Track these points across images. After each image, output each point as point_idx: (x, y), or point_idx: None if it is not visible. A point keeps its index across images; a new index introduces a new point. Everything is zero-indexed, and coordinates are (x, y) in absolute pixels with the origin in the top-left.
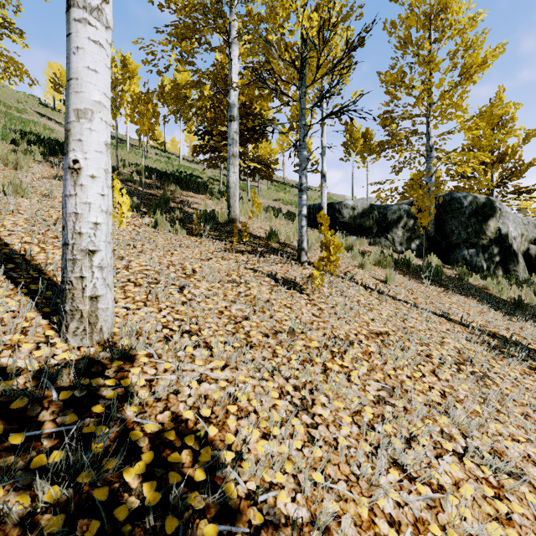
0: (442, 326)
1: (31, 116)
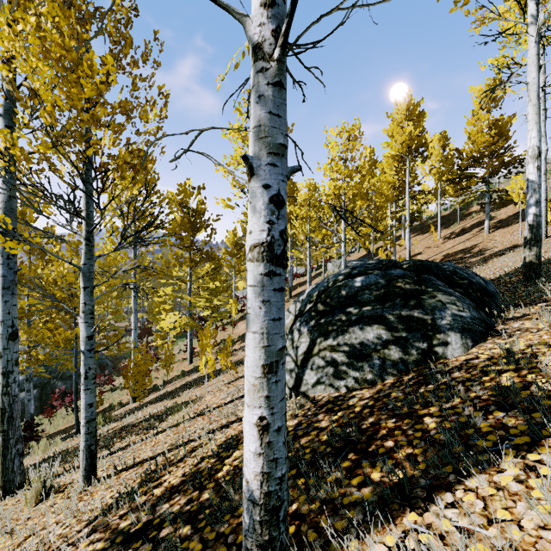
0: None
1: None
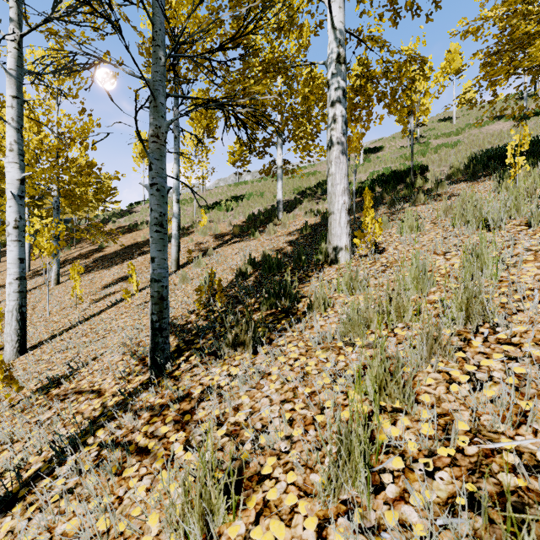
0: None
1: (472, 131)
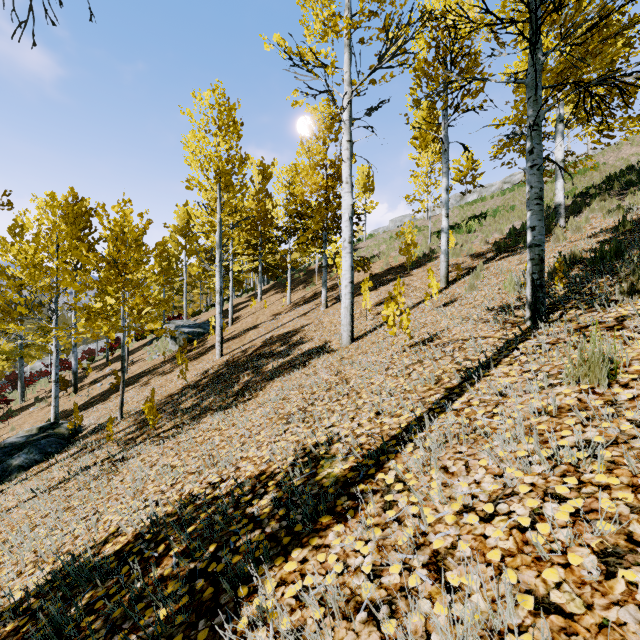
0: (369, 422)
1: None
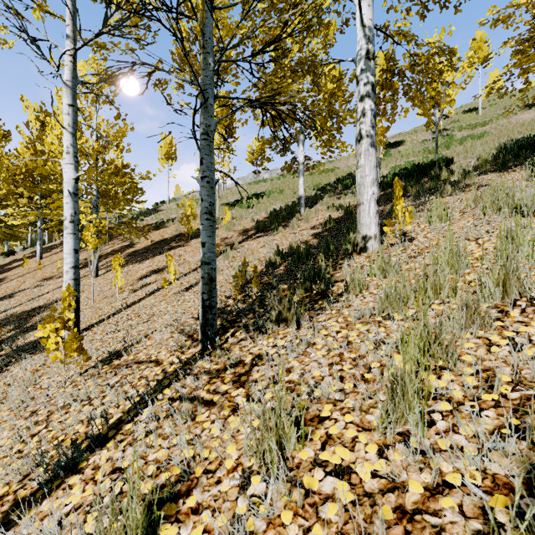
0: None
1: (500, 121)
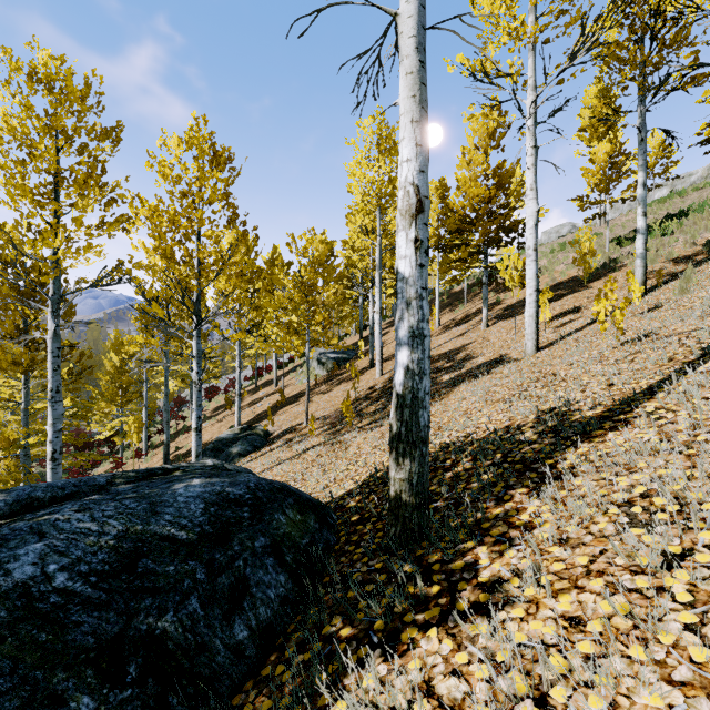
0: (604, 390)
1: None
